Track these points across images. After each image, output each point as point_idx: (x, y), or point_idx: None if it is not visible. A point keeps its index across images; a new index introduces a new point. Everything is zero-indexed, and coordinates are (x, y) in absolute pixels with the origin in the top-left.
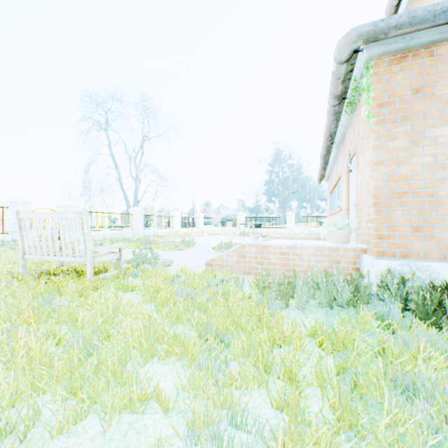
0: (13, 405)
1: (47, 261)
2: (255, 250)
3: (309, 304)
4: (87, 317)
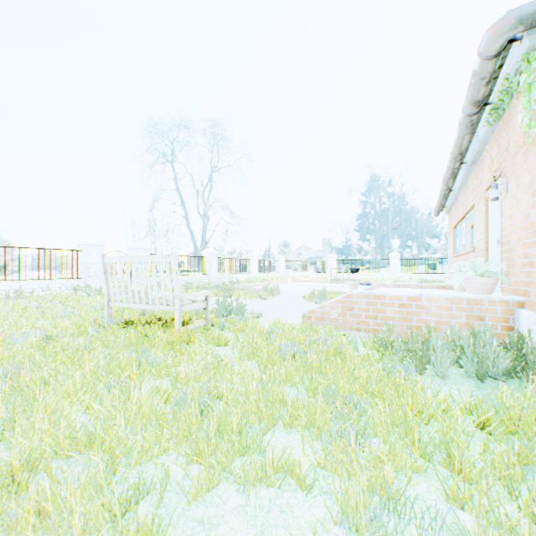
0: (140, 464)
1: (127, 309)
2: (365, 300)
3: (448, 372)
4: (191, 373)
